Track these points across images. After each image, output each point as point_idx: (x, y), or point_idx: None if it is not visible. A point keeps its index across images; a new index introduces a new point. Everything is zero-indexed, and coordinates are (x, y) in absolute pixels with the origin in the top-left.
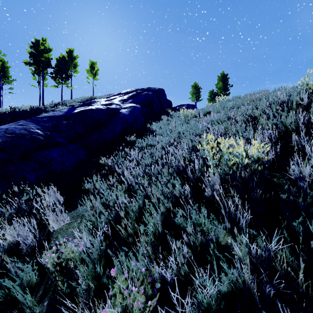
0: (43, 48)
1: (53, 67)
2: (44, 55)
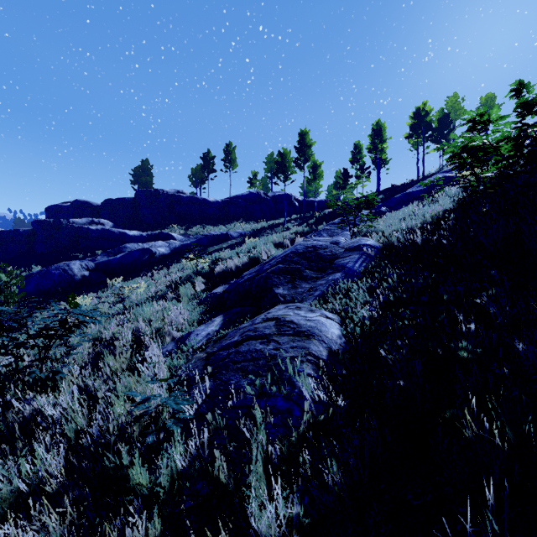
0: (424, 113)
1: (434, 128)
2: (425, 120)
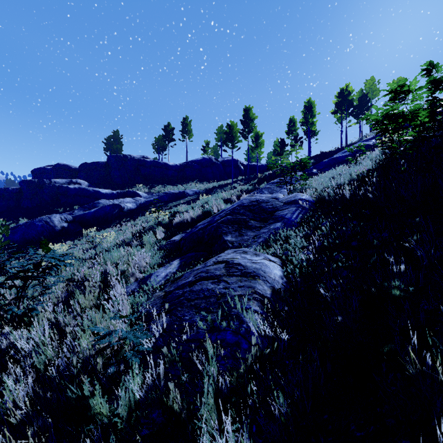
0: (347, 93)
1: (355, 105)
2: (348, 99)
